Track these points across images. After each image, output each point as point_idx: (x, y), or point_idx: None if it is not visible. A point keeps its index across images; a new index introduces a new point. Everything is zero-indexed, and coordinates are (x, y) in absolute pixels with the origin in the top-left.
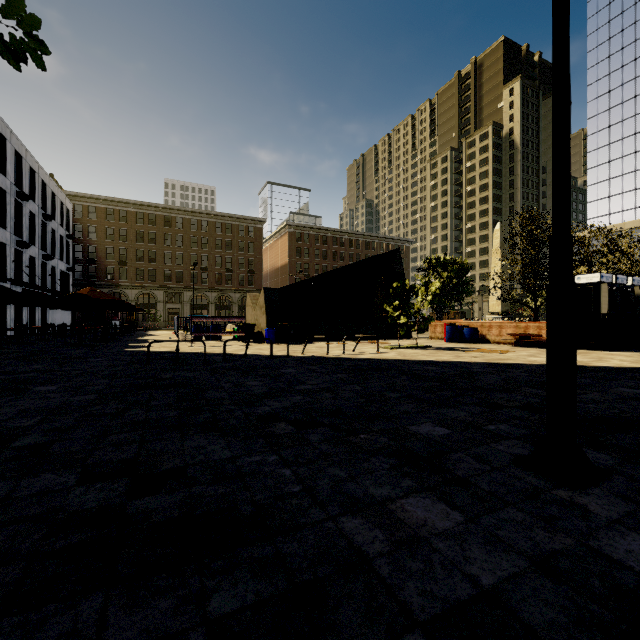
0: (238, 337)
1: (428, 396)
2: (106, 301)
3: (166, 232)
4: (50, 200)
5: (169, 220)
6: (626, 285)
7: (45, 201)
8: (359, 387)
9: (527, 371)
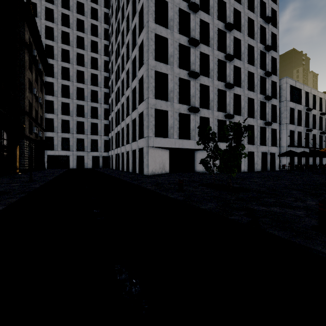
0: None
1: None
2: None
3: None
4: (324, 105)
5: None
6: None
7: (321, 106)
8: None
9: None
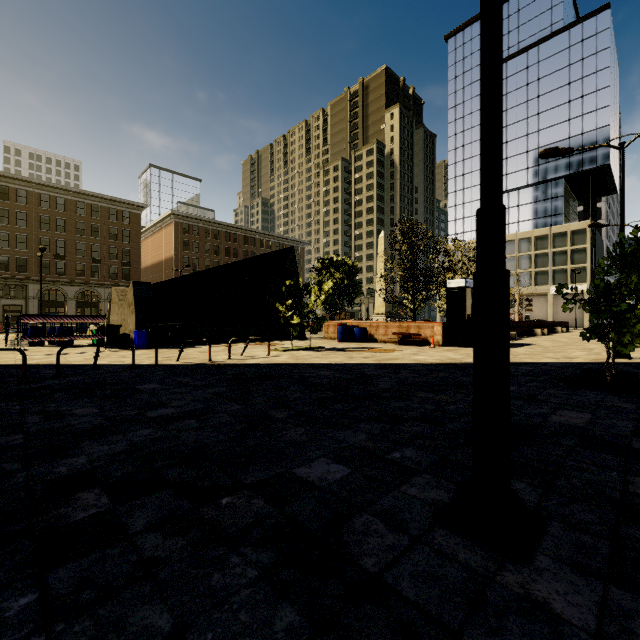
0: (97, 341)
1: (321, 412)
2: None
3: (0, 206)
4: None
5: (6, 191)
6: None
7: None
8: (238, 406)
9: (415, 371)
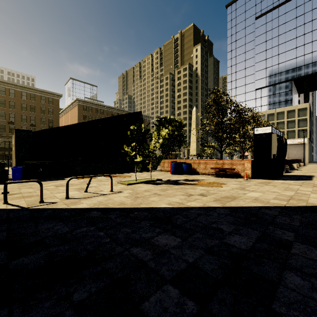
0: None
1: None
2: None
3: None
4: None
5: None
6: (281, 136)
7: None
8: None
9: (302, 236)
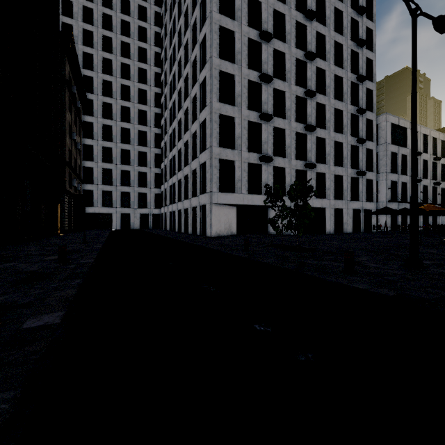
0: None
1: None
2: (434, 211)
3: None
4: (439, 147)
5: None
6: None
7: (435, 149)
8: None
9: None
